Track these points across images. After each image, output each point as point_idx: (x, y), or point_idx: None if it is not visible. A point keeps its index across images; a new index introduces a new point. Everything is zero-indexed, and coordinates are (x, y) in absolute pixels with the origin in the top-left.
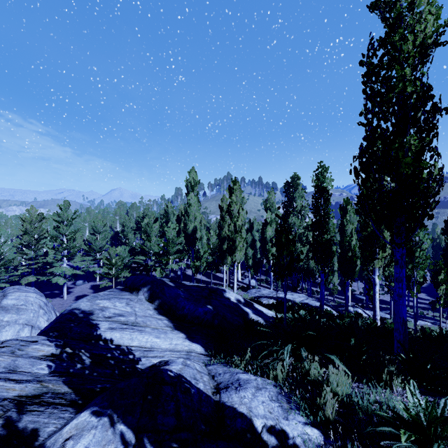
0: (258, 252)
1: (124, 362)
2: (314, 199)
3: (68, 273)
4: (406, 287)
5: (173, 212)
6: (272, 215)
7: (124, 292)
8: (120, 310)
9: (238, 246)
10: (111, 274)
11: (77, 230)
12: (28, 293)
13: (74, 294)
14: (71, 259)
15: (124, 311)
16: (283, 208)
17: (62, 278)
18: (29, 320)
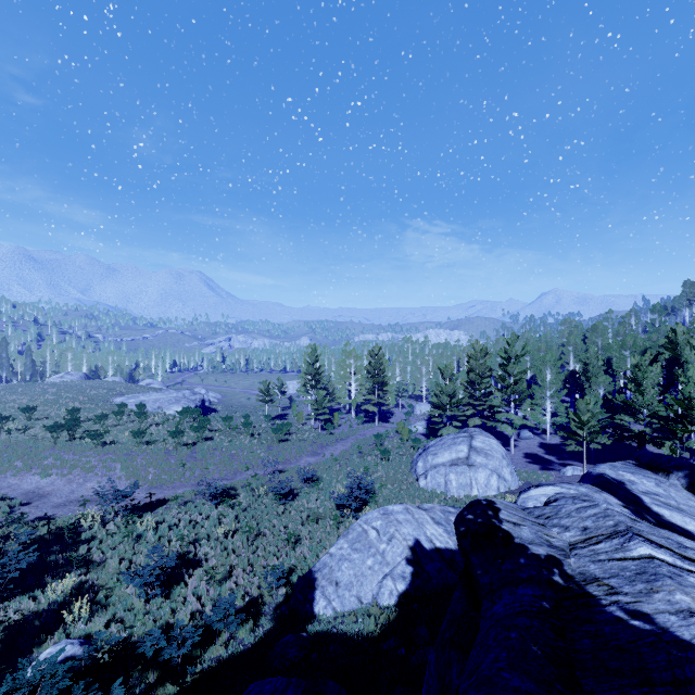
0: None
1: (689, 537)
2: None
3: (517, 422)
4: None
5: (690, 342)
6: None
7: (644, 470)
8: (651, 489)
9: None
10: (579, 436)
11: (525, 370)
12: (489, 439)
13: (520, 449)
14: (517, 405)
15: (658, 492)
16: None
17: (510, 428)
18: (496, 467)
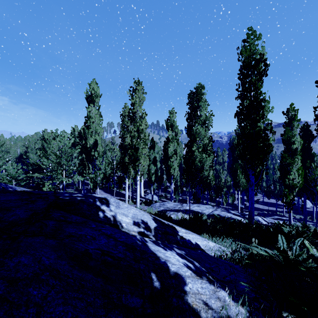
0: (159, 171)
1: None
2: (242, 78)
3: None
4: (275, 196)
5: None
6: (173, 133)
7: None
8: None
9: (141, 153)
10: None
11: None
12: None
13: None
14: None
15: None
16: (187, 118)
17: None
18: None
